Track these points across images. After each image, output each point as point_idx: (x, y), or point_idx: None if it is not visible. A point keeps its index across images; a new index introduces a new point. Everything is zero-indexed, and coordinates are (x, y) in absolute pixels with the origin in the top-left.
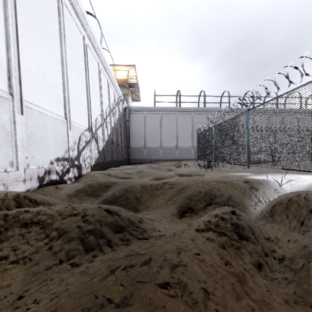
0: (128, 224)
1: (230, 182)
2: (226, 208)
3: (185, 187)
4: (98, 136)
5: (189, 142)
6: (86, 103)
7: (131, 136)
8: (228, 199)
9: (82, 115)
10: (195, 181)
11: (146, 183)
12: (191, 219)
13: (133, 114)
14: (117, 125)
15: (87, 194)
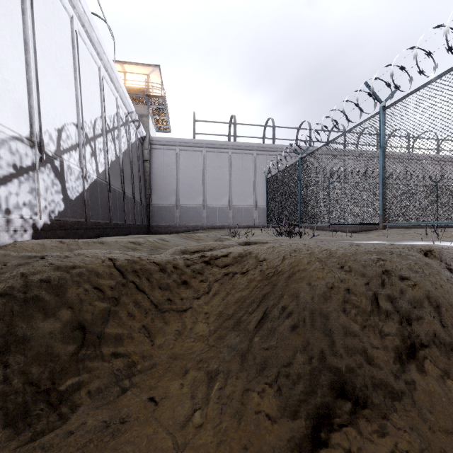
0: None
1: (408, 255)
2: None
3: (280, 274)
4: (67, 166)
5: (249, 199)
6: (23, 79)
7: (153, 187)
8: None
9: (2, 99)
10: (306, 252)
11: (142, 264)
12: None
13: (157, 150)
14: (122, 161)
15: None
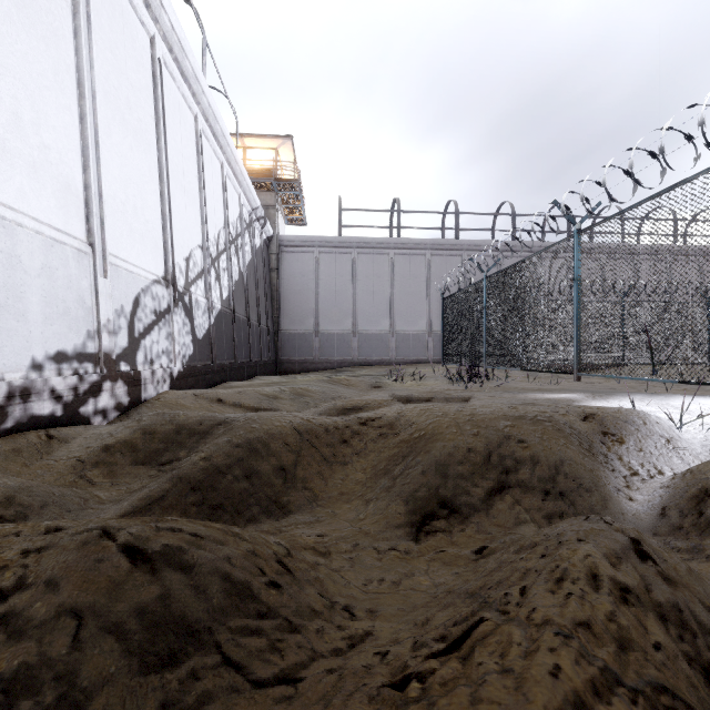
0: (220, 610)
1: (549, 420)
2: (607, 531)
3: (423, 435)
4: (194, 300)
5: (421, 321)
6: (159, 212)
7: (283, 306)
8: (554, 472)
9: (144, 242)
10: (451, 416)
11: (311, 424)
12: (451, 542)
13: (288, 253)
14: (247, 278)
15: (137, 458)
